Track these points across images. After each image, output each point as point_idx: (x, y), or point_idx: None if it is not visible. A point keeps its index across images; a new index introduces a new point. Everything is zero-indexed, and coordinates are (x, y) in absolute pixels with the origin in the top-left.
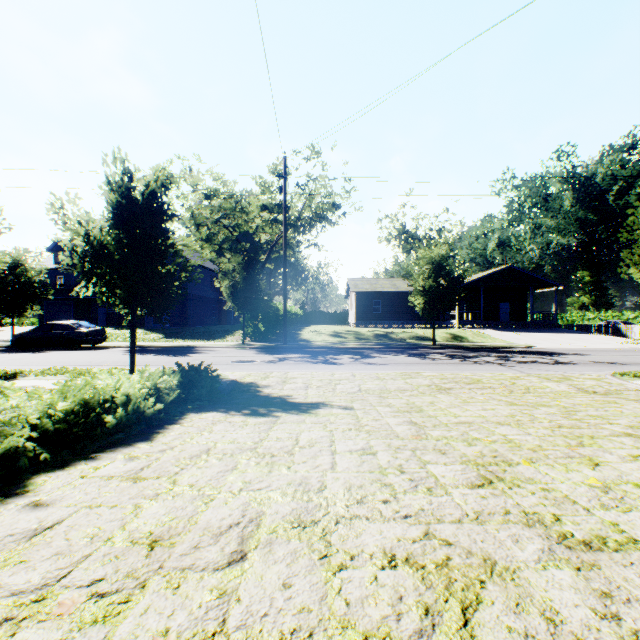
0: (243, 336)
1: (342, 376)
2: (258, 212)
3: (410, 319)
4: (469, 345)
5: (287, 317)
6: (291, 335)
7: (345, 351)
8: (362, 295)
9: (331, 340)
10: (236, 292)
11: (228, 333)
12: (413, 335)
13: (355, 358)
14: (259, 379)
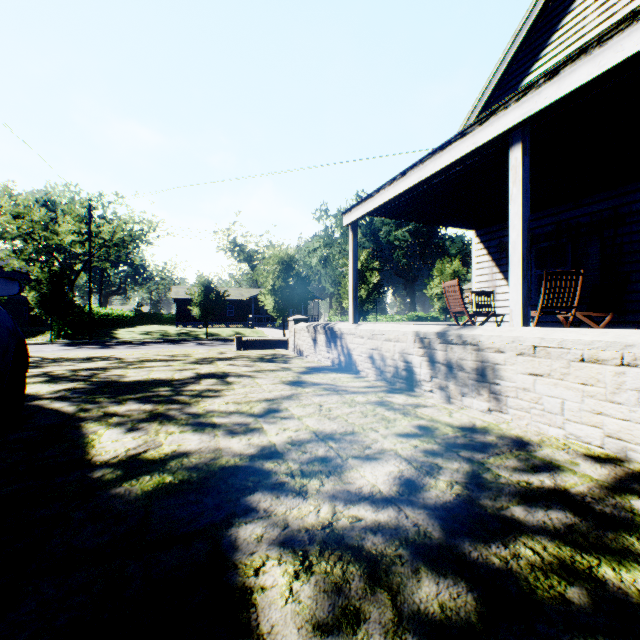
0: (51, 335)
1: (102, 352)
2: (70, 234)
3: (223, 321)
4: (232, 338)
5: (108, 319)
6: (105, 334)
7: (135, 343)
8: (182, 301)
9: (139, 337)
10: (44, 301)
11: (40, 333)
12: (208, 333)
13: (132, 346)
14: (48, 355)
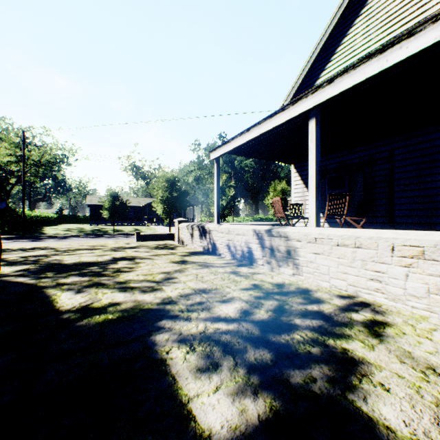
0: None
1: (35, 244)
2: (7, 156)
3: (126, 220)
4: (133, 233)
5: (37, 219)
6: (35, 231)
7: (60, 237)
8: (95, 206)
9: (62, 233)
10: None
11: None
12: (115, 229)
13: (58, 239)
14: None
